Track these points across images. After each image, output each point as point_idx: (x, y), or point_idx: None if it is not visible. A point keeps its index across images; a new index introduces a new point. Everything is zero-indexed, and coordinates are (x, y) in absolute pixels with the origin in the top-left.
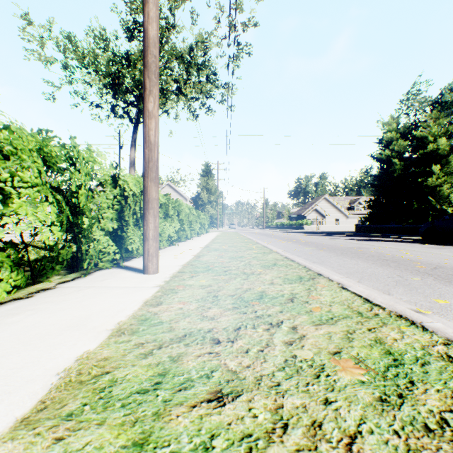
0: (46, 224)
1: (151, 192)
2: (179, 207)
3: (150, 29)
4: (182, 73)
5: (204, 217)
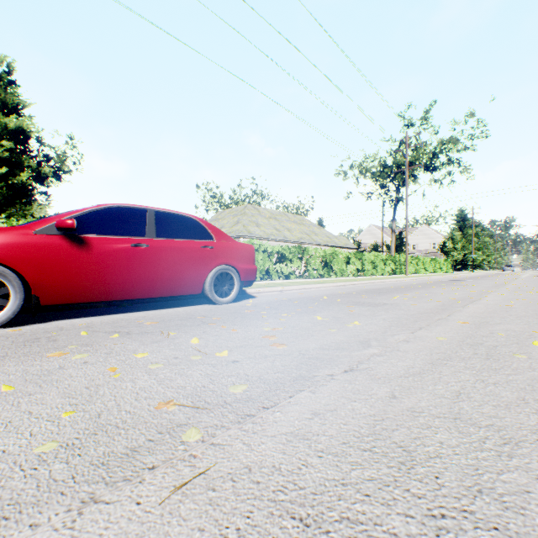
0: (390, 267)
1: (406, 262)
2: (417, 260)
3: (406, 236)
4: (428, 159)
5: (442, 262)
